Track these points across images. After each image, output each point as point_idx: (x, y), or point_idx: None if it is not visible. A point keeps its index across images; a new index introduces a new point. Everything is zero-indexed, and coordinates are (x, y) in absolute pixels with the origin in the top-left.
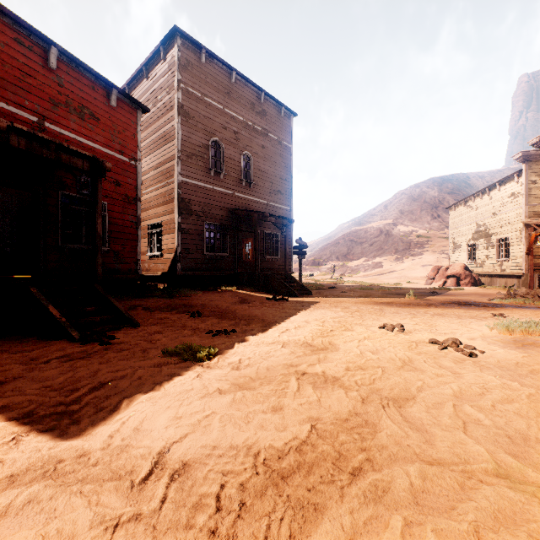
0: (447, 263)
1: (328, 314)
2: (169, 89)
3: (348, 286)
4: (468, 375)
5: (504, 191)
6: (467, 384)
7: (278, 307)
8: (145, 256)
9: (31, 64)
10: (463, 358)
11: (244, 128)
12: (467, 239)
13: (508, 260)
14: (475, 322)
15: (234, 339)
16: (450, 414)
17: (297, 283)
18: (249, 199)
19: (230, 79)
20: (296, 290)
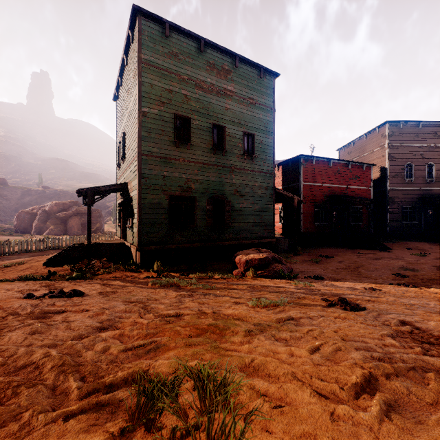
0: None
1: None
2: (381, 147)
3: None
4: None
5: None
6: None
7: None
8: None
9: (345, 170)
10: None
11: (427, 150)
12: None
13: None
14: None
15: (431, 255)
16: None
17: None
18: (431, 189)
19: (418, 127)
20: None
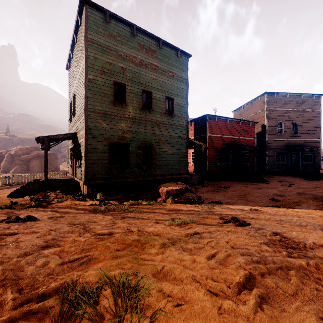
0: None
1: None
2: (262, 110)
3: None
4: None
5: None
6: None
7: (307, 182)
8: None
9: (237, 126)
10: None
11: (292, 112)
12: None
13: None
14: None
15: (294, 185)
16: None
17: (320, 175)
18: (295, 140)
19: (286, 97)
20: (320, 178)
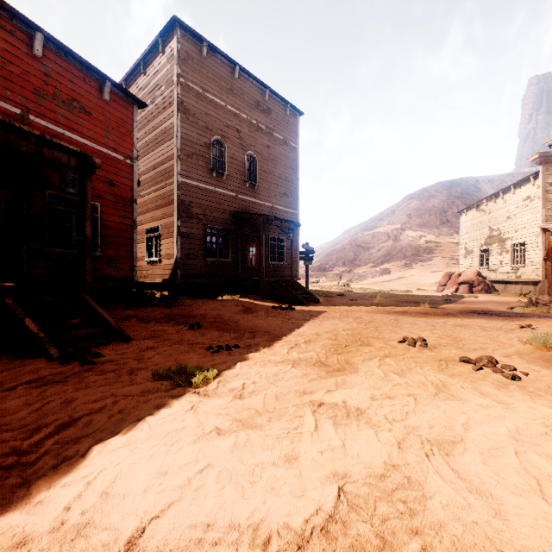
0: (457, 269)
1: (340, 325)
2: (168, 83)
3: (357, 293)
4: (520, 406)
5: (519, 195)
6: (524, 420)
7: (284, 317)
8: (143, 261)
9: (13, 50)
10: (505, 381)
11: (248, 127)
12: (480, 244)
13: (523, 266)
14: (503, 335)
15: (237, 357)
16: (518, 469)
17: (304, 291)
18: (253, 202)
19: (233, 75)
20: (303, 298)
